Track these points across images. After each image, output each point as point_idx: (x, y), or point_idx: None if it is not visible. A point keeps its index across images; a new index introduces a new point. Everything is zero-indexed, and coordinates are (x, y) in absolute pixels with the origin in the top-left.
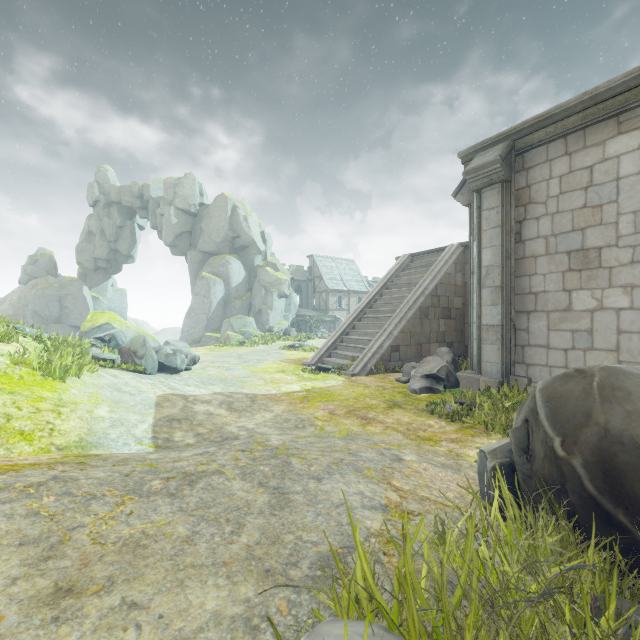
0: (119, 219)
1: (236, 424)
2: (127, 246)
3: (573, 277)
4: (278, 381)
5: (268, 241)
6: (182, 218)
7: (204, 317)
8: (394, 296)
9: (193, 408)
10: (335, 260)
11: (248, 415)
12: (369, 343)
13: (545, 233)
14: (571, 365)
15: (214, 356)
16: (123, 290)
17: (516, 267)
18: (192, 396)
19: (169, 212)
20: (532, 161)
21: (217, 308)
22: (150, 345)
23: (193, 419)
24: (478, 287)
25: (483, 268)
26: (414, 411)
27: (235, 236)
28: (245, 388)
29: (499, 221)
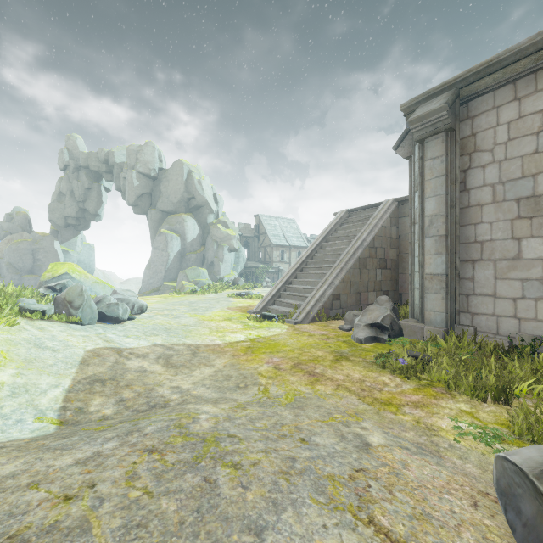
0: (87, 182)
1: (170, 384)
2: (94, 206)
3: (523, 225)
4: (223, 330)
5: (219, 202)
6: (143, 181)
7: (162, 268)
8: (334, 248)
9: (125, 364)
10: (278, 219)
11: (186, 371)
12: (311, 292)
13: (492, 181)
14: (521, 315)
15: (166, 304)
16: (91, 245)
17: (460, 216)
18: (128, 349)
19: (131, 175)
20: (478, 109)
21: (174, 260)
22: (88, 295)
23: (121, 379)
24: (421, 237)
25: (427, 217)
26: (363, 364)
27: (190, 197)
28: (188, 338)
29: (444, 170)
